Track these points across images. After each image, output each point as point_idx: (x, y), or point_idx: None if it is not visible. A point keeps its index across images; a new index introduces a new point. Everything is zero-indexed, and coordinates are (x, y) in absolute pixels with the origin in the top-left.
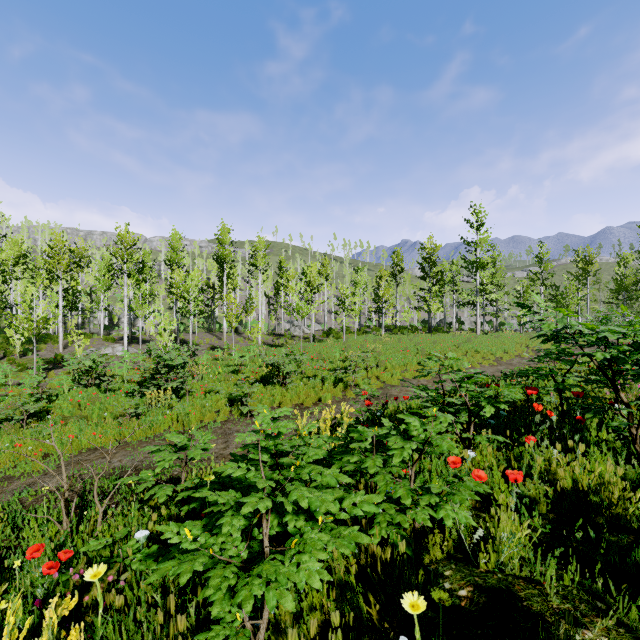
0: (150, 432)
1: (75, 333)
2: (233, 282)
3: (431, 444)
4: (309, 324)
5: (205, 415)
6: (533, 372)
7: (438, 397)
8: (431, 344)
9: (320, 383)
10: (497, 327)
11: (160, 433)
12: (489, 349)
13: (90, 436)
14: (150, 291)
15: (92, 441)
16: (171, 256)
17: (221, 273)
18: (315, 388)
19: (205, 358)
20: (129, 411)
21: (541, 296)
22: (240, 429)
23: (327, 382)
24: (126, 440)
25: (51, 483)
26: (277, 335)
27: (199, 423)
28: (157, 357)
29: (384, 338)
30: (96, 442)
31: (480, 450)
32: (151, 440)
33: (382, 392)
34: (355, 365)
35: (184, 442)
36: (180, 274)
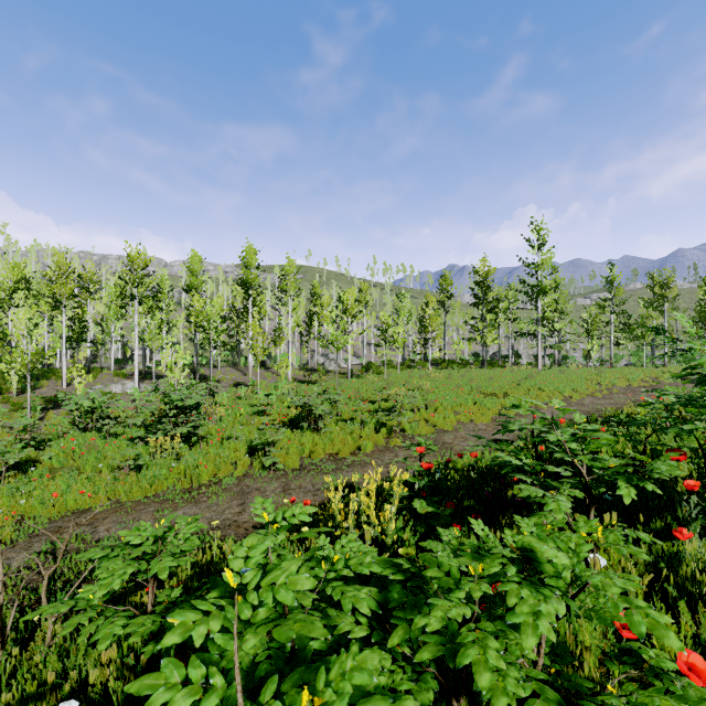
0: (150, 490)
1: (75, 368)
2: (261, 310)
3: (578, 586)
4: (346, 357)
5: (219, 468)
6: (652, 423)
7: (536, 465)
8: (487, 381)
9: (359, 428)
10: (560, 361)
11: (163, 491)
12: (555, 387)
13: (77, 495)
14: (168, 320)
15: (79, 501)
16: (190, 280)
17: (246, 300)
18: (353, 434)
19: (225, 397)
20: (127, 463)
21: (611, 325)
22: (261, 487)
23: (367, 427)
24: (121, 500)
25: (15, 561)
26: (310, 370)
27: (211, 478)
28: (165, 397)
29: (431, 373)
30: (84, 502)
31: (596, 542)
32: (150, 501)
33: (433, 439)
34: (400, 405)
35: (143, 548)
36: (199, 301)
